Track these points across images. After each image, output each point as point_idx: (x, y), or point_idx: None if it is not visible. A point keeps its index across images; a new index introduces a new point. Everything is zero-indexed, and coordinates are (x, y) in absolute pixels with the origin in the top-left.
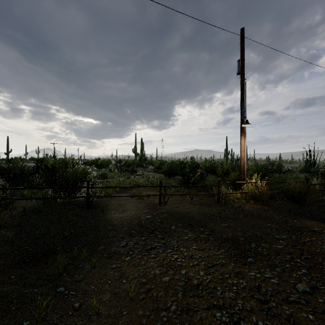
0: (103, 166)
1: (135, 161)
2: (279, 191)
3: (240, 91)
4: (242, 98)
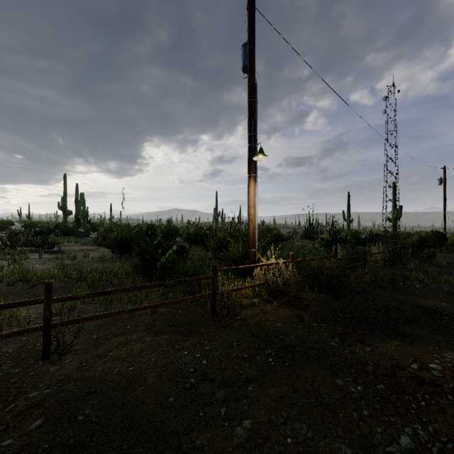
0: None
1: (61, 224)
2: (307, 275)
3: (249, 98)
4: (251, 111)
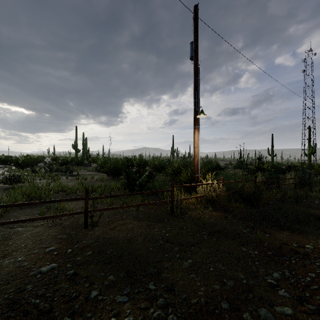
0: (27, 165)
1: (74, 158)
2: (233, 192)
3: (194, 77)
4: (196, 85)
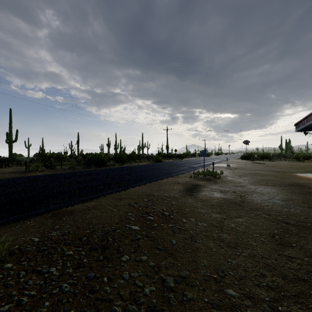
0: None
1: (280, 154)
2: None
3: None
4: None
